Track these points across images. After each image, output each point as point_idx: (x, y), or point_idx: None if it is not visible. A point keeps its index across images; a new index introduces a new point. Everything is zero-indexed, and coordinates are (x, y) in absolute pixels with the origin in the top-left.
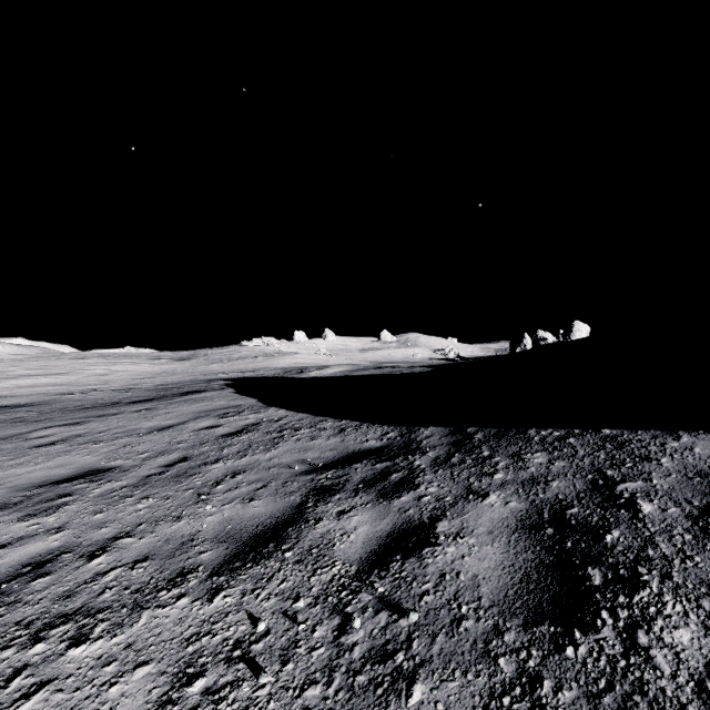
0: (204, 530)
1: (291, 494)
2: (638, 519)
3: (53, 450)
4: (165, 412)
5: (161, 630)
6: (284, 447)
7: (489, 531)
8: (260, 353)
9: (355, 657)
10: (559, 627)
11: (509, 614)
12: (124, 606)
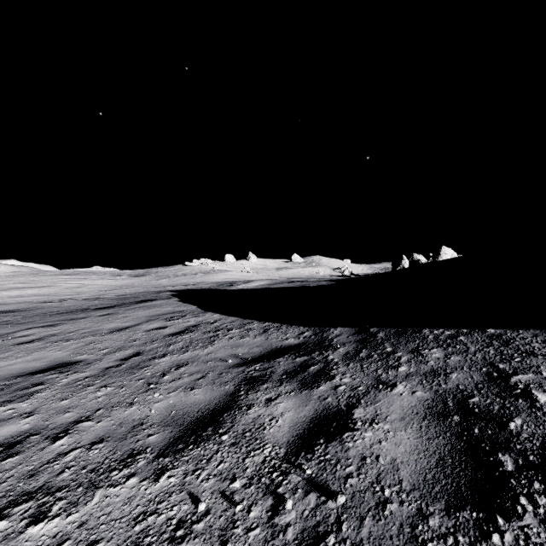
0: (152, 415)
1: (225, 383)
2: (536, 408)
3: (32, 347)
4: (123, 316)
5: (111, 509)
6: (219, 344)
7: (401, 418)
8: (198, 271)
9: (289, 538)
10: (481, 512)
11: (431, 498)
12: (80, 485)
